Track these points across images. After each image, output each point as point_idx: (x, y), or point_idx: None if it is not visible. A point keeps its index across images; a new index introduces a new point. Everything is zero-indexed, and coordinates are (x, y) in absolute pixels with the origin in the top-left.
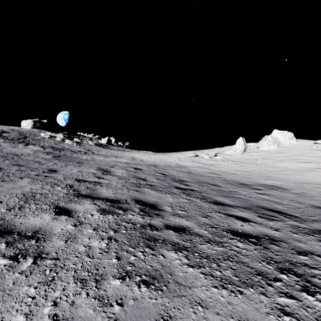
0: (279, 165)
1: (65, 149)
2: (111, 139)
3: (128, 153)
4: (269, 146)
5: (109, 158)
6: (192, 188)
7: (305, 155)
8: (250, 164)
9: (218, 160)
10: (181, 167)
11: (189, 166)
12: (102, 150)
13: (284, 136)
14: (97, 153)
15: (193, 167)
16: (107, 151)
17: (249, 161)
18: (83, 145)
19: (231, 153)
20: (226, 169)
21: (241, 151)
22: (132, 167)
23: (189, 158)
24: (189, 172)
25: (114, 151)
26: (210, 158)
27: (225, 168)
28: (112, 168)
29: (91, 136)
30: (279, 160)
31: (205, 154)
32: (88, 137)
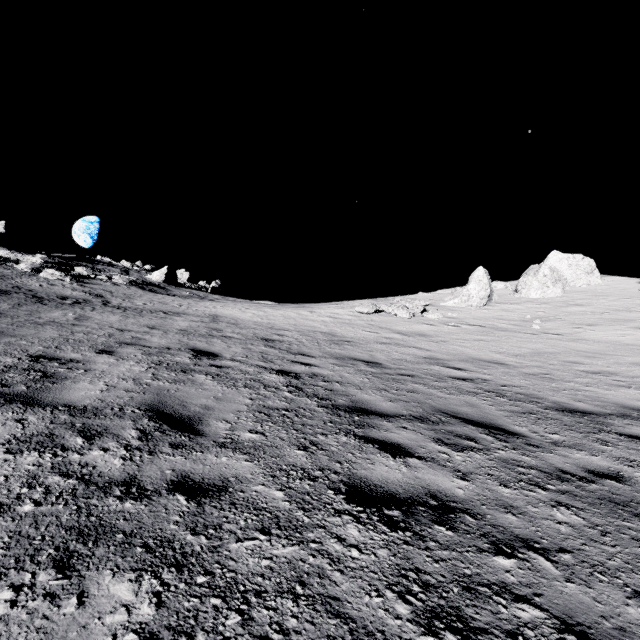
0: (593, 336)
1: (17, 291)
2: (175, 272)
3: (208, 303)
4: (544, 289)
5: (140, 318)
6: (433, 479)
7: (638, 310)
8: (518, 334)
9: (434, 323)
10: (345, 343)
11: (367, 339)
12: (141, 296)
13: (575, 267)
14: (116, 304)
15: (377, 344)
16: (154, 298)
17: (509, 325)
18: (93, 283)
19: (459, 306)
20: (467, 349)
21: (481, 301)
22: (189, 347)
23: (360, 316)
24: (371, 360)
25: (173, 298)
26: (414, 318)
27: (464, 346)
28: (103, 355)
29: (129, 265)
30: (583, 323)
31: (401, 308)
32: (119, 266)
